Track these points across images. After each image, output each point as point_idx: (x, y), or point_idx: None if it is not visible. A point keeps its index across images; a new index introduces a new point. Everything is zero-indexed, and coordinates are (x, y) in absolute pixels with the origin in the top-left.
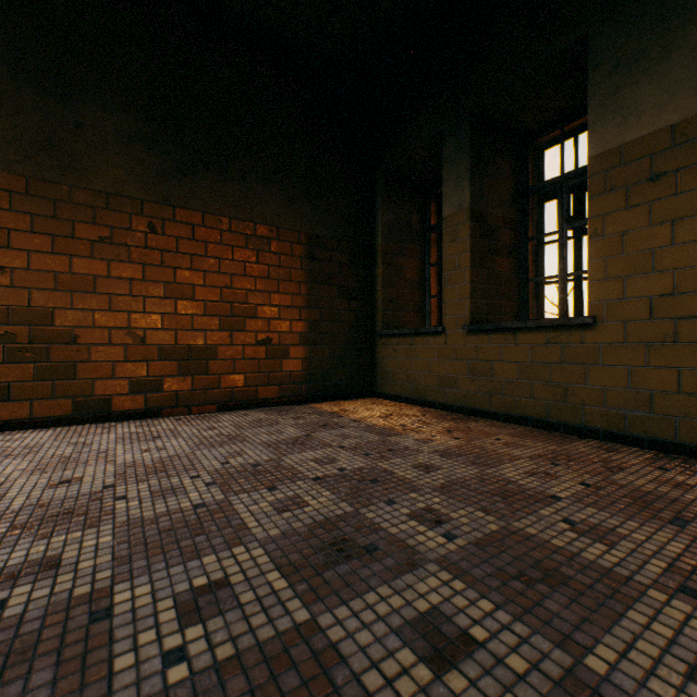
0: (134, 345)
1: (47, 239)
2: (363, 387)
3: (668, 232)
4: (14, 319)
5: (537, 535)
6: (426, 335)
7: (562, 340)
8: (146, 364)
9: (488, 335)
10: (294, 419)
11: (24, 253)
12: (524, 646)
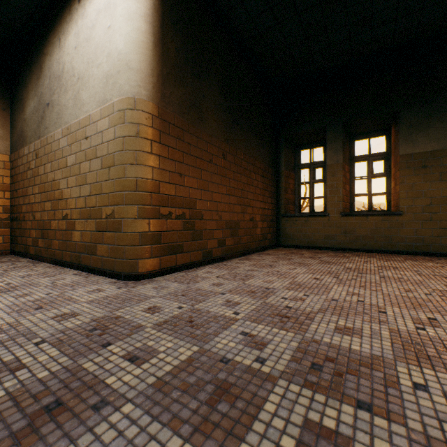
0: (218, 220)
1: (194, 159)
2: (274, 242)
3: (428, 185)
4: (185, 205)
5: None
6: (316, 217)
7: (388, 219)
8: (222, 231)
9: (353, 217)
10: (289, 256)
11: (188, 166)
12: None
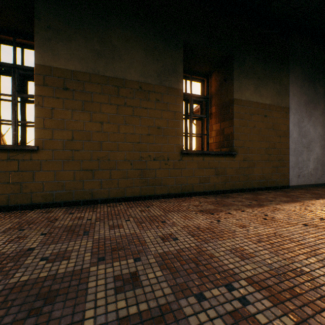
0: None
1: None
2: None
3: (71, 114)
4: None
5: (30, 278)
6: None
7: (19, 158)
8: None
9: None
10: None
11: None
12: None
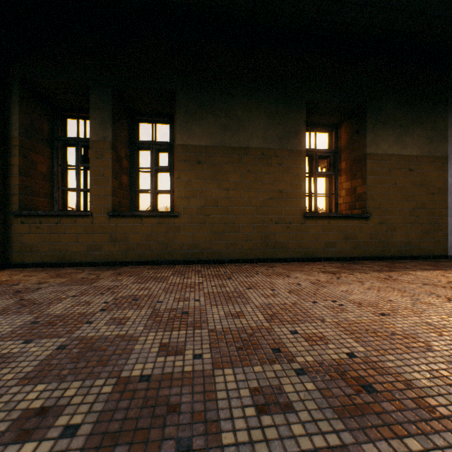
0: None
1: None
2: None
3: (203, 184)
4: None
5: (213, 291)
6: (74, 217)
7: (166, 222)
8: None
9: (126, 219)
10: None
11: None
12: (246, 307)
